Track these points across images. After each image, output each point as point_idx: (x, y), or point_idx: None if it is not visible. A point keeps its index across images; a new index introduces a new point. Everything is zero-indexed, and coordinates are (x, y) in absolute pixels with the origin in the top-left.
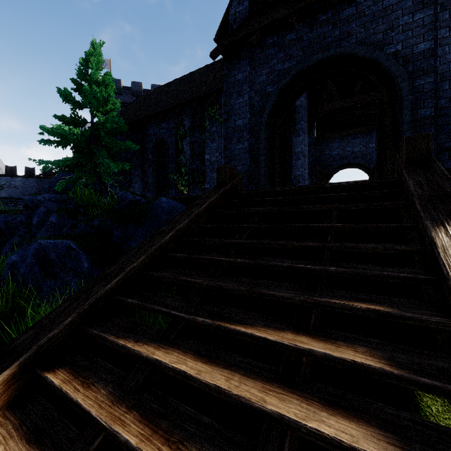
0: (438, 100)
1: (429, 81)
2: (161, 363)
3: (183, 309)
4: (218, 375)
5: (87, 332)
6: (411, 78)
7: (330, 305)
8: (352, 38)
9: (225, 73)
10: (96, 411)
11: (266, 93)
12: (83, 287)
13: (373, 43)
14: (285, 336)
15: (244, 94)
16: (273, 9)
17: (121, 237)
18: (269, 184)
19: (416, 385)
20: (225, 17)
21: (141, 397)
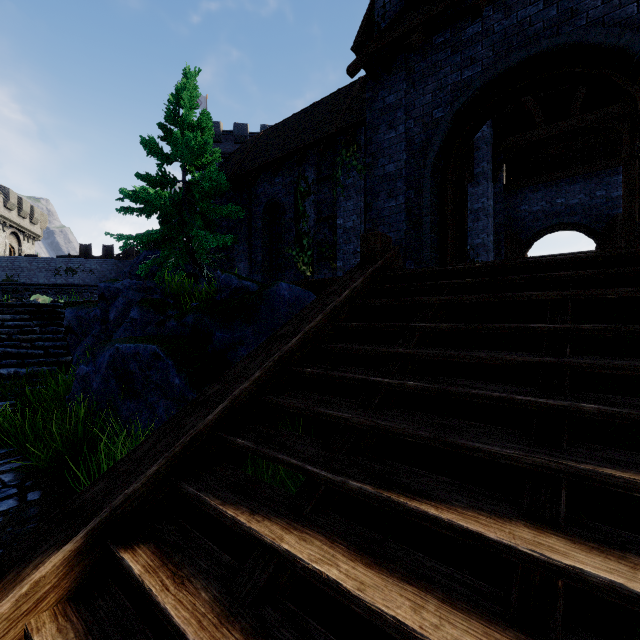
0: None
1: None
2: (295, 559)
3: (324, 463)
4: (397, 596)
5: (180, 488)
6: None
7: (599, 478)
8: (580, 18)
9: (368, 96)
10: (194, 632)
11: (433, 120)
12: (173, 417)
13: (618, 22)
14: (516, 533)
15: (398, 125)
16: None
17: (224, 340)
18: (437, 259)
19: None
20: (368, 13)
21: (263, 613)
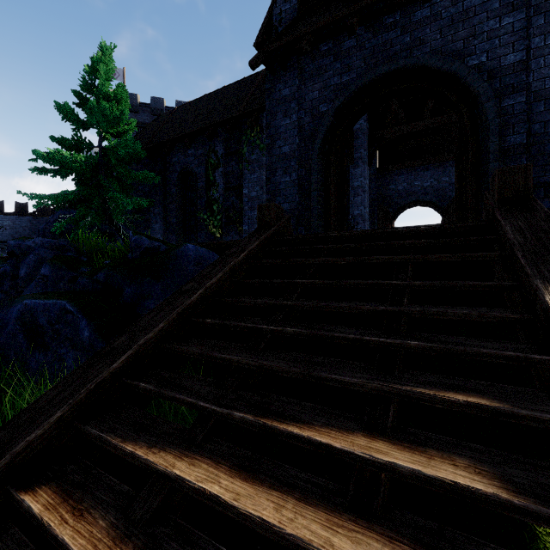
0: (531, 124)
1: (520, 101)
2: (184, 481)
3: (215, 399)
4: (264, 500)
5: (83, 431)
6: (498, 97)
7: (414, 396)
8: (426, 46)
9: (267, 87)
10: None
11: (319, 113)
12: (80, 367)
13: (451, 53)
14: (355, 441)
15: (292, 114)
16: (327, 8)
17: (134, 295)
18: (323, 226)
19: (547, 521)
20: (267, 17)
21: (155, 530)
